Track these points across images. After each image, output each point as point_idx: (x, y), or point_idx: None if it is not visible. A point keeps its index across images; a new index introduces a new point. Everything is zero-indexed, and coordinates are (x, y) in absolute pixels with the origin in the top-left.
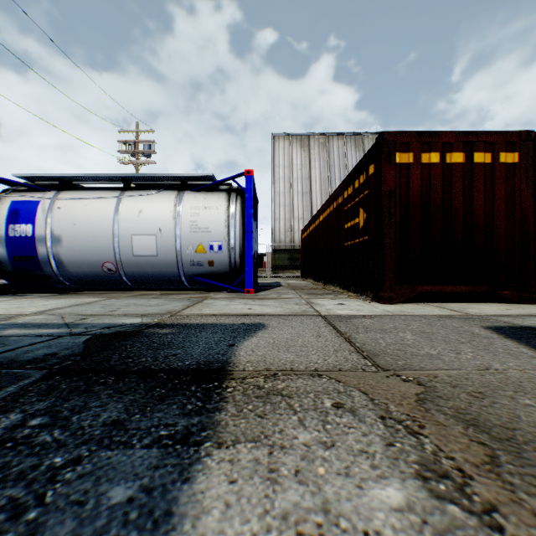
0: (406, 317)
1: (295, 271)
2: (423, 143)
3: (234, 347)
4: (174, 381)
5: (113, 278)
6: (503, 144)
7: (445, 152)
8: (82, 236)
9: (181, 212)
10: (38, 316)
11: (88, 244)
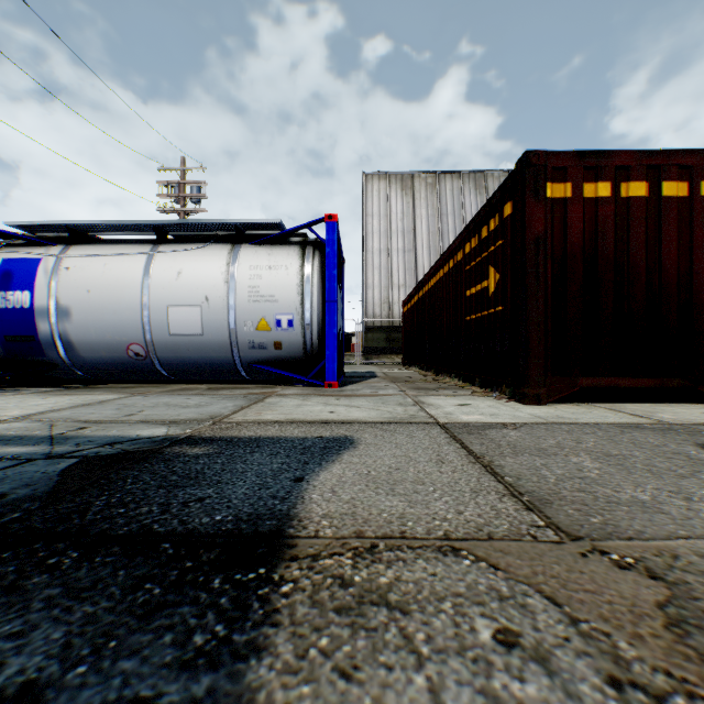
0: (570, 427)
1: (394, 357)
2: (586, 169)
3: (303, 484)
4: (185, 563)
5: (142, 366)
6: None
7: (618, 182)
8: (99, 308)
9: (236, 273)
10: (17, 423)
11: (107, 318)
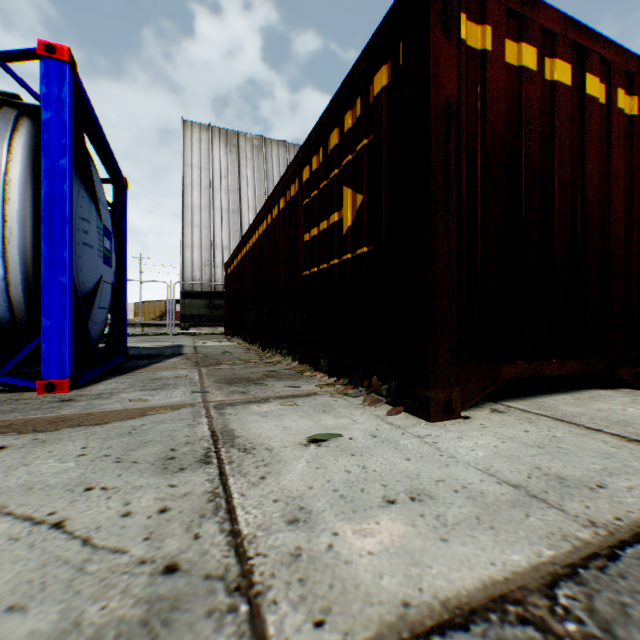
0: None
1: (216, 325)
2: (509, 15)
3: None
4: None
5: None
6: (621, 74)
7: (543, 55)
8: None
9: None
10: None
11: None
